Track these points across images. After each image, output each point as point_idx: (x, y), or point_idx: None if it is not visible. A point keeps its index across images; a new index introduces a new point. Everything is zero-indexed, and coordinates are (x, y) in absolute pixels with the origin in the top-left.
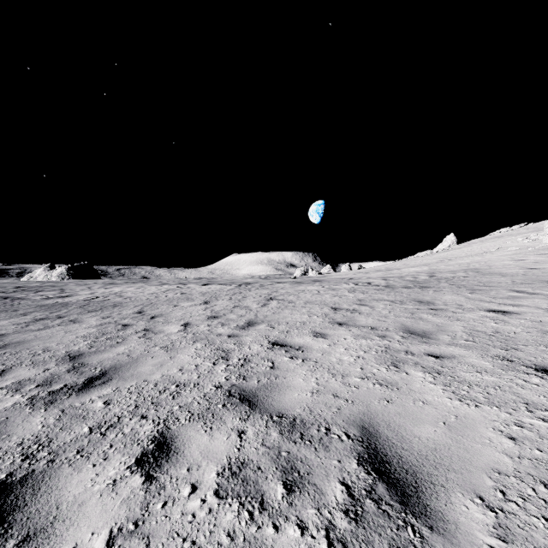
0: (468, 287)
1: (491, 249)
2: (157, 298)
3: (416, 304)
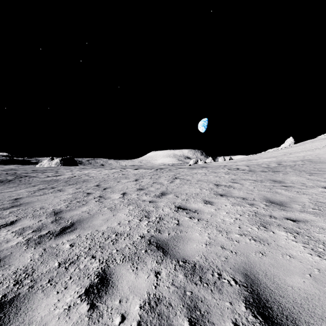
0: (307, 171)
1: (318, 147)
2: (108, 177)
3: (272, 182)
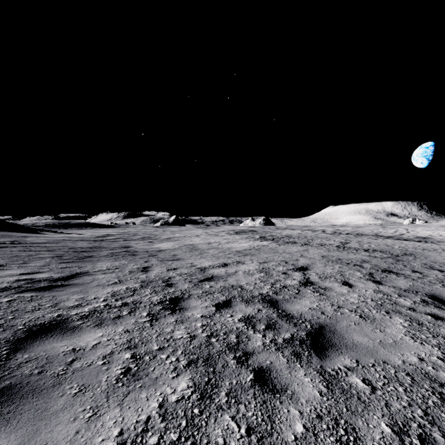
0: None
1: None
2: (362, 230)
3: None
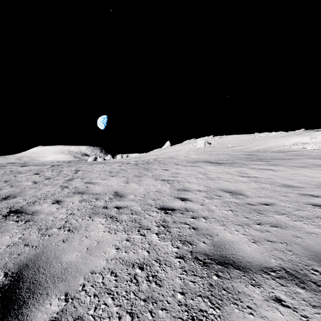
0: (163, 163)
1: (181, 149)
2: None
3: (142, 169)
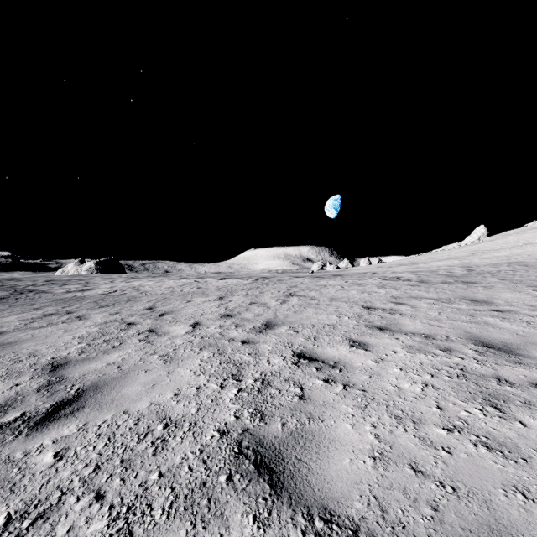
0: (527, 283)
1: (531, 241)
2: (172, 292)
3: (470, 303)
